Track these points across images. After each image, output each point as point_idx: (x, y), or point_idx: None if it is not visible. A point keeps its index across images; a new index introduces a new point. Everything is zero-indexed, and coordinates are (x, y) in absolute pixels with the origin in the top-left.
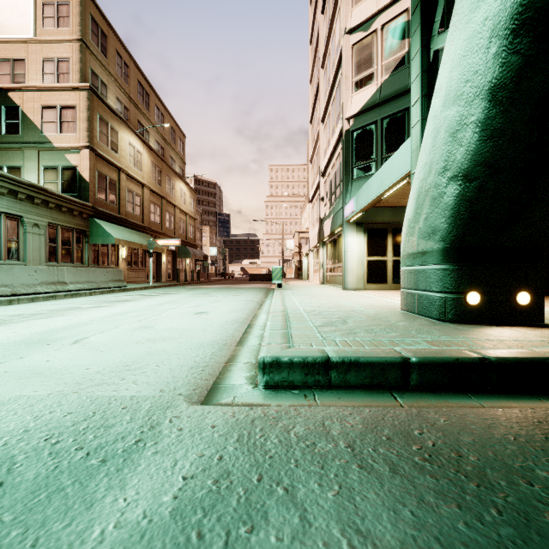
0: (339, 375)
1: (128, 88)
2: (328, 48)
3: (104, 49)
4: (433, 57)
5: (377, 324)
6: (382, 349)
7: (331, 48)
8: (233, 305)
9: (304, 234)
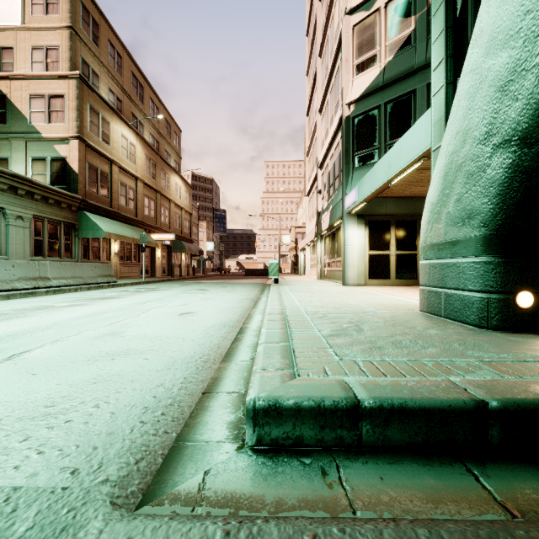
0: (374, 429)
1: (121, 79)
2: (327, 35)
3: (95, 38)
4: (460, 10)
5: (402, 333)
6: (432, 381)
7: (329, 34)
8: (225, 304)
9: (300, 229)
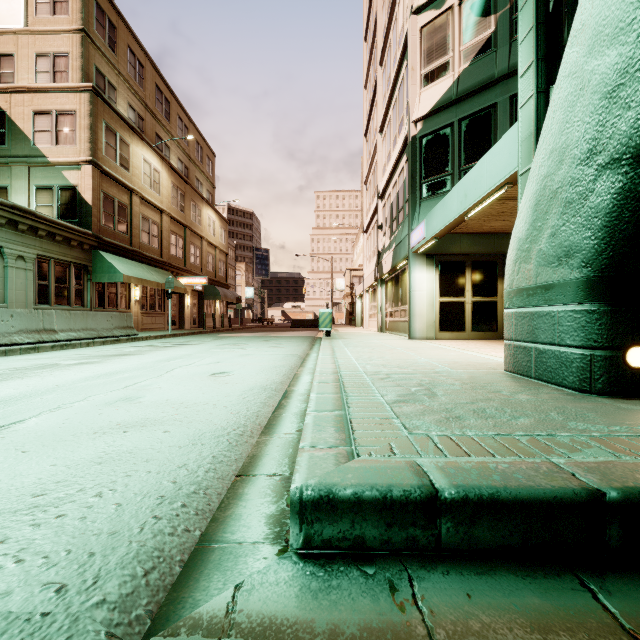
0: (457, 527)
1: (143, 93)
2: (389, 39)
3: (112, 43)
4: (554, 2)
5: (484, 398)
6: (530, 463)
7: (392, 38)
8: (266, 361)
9: (356, 272)
